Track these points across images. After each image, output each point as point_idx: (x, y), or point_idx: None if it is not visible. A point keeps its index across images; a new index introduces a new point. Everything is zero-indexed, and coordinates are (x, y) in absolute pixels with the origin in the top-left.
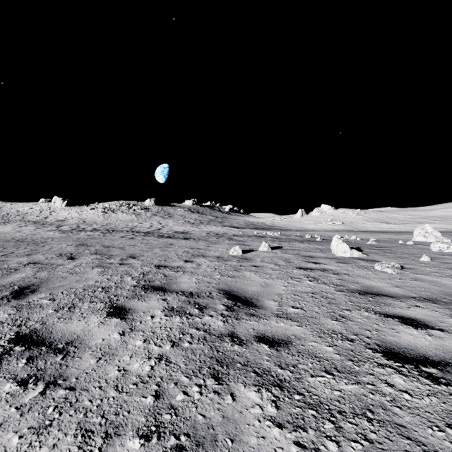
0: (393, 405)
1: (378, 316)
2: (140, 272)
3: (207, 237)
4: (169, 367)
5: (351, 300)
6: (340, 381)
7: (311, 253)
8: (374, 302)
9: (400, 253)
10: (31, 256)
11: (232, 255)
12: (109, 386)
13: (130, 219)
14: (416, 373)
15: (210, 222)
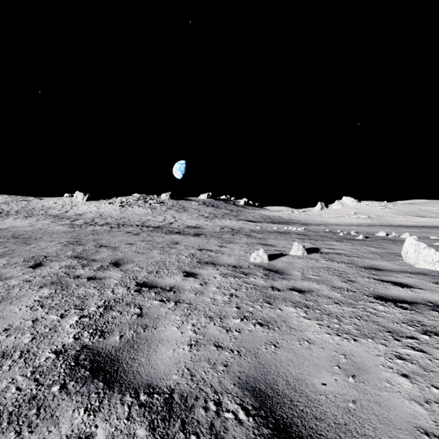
0: None
1: None
2: (105, 300)
3: (220, 233)
4: None
5: None
6: None
7: (371, 260)
8: None
9: None
10: None
11: (255, 262)
12: None
13: (145, 213)
14: None
15: (225, 216)
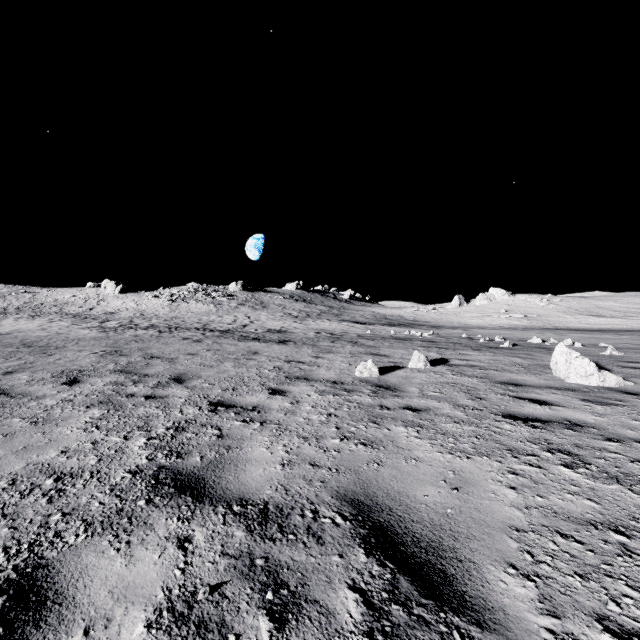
0: None
1: None
2: (174, 421)
3: (316, 340)
4: None
5: None
6: None
7: (511, 374)
8: None
9: None
10: (10, 375)
11: (361, 377)
12: None
13: (206, 311)
14: None
15: (322, 315)
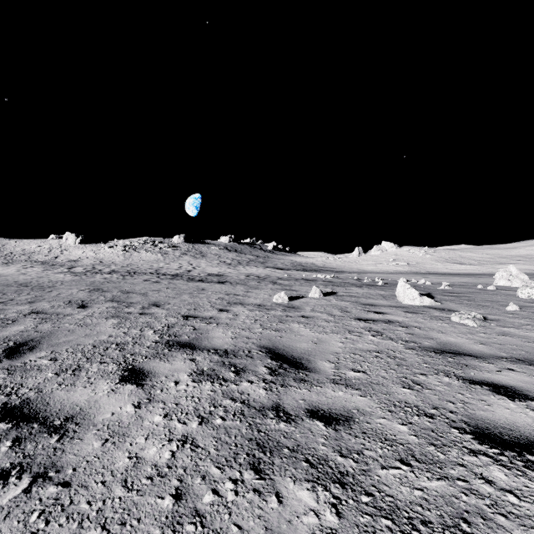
0: (495, 512)
1: (462, 383)
2: (165, 324)
3: (246, 281)
4: (195, 453)
5: (426, 361)
6: (421, 475)
7: (372, 300)
8: (455, 364)
9: (481, 301)
10: (34, 303)
11: (277, 302)
12: (115, 481)
13: (155, 259)
14: (520, 463)
15: (250, 263)
